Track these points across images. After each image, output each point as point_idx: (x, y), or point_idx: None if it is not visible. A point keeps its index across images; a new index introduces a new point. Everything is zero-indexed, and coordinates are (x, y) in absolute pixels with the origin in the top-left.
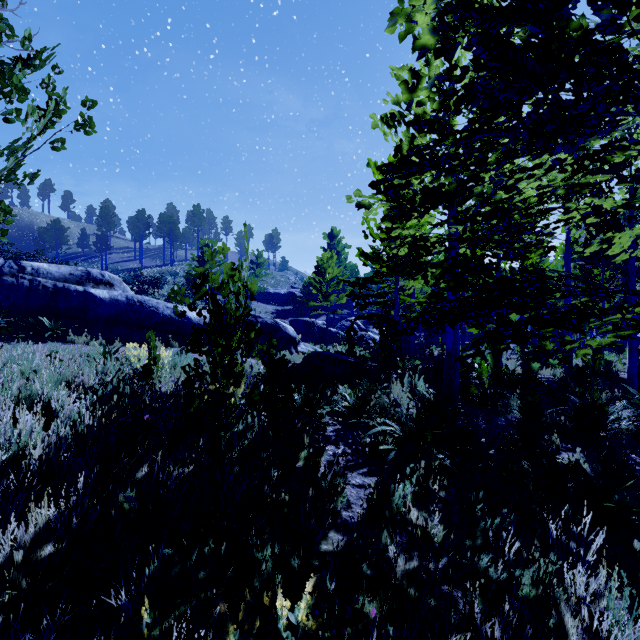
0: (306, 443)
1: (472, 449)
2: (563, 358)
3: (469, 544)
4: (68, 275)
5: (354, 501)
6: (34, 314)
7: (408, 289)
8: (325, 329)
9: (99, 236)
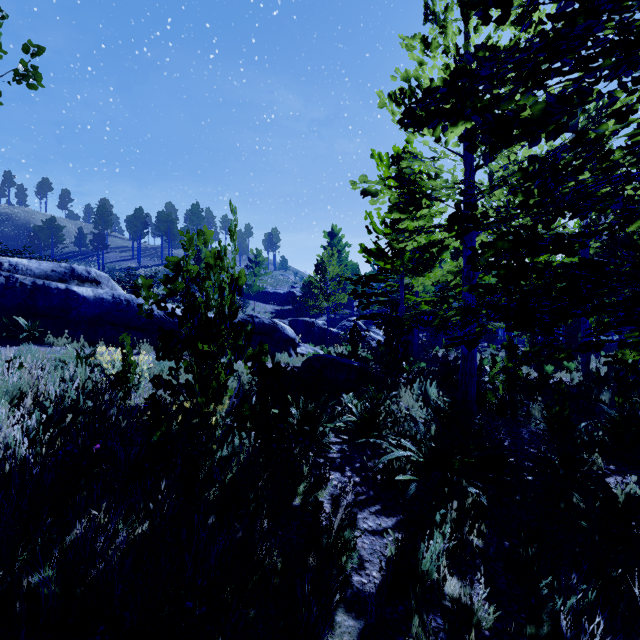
0: (305, 473)
1: (511, 480)
2: (639, 370)
3: (531, 632)
4: (50, 272)
5: (368, 557)
6: (10, 314)
7: (412, 288)
8: (325, 329)
9: (96, 235)
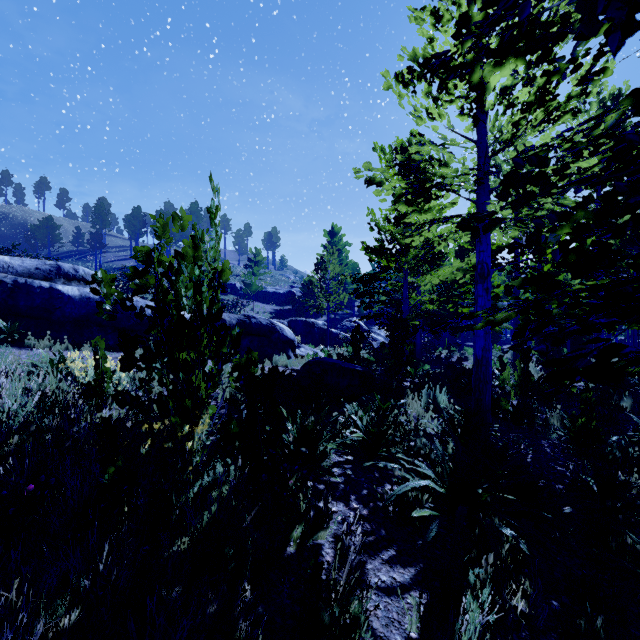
0: (302, 508)
1: (553, 518)
2: None
3: None
4: (34, 270)
5: (382, 631)
6: None
7: (414, 287)
8: (326, 330)
9: (93, 234)
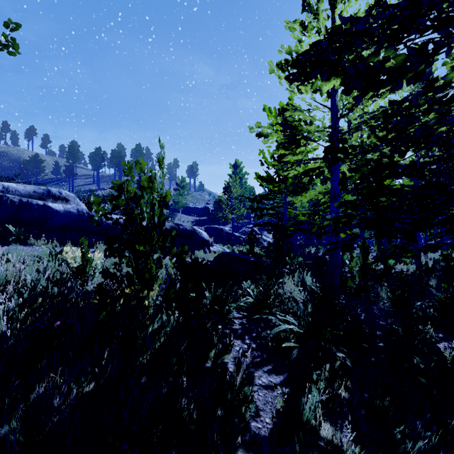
0: (215, 341)
1: (368, 347)
2: None
3: None
4: (32, 192)
5: (262, 407)
6: (3, 223)
7: (292, 204)
8: (231, 234)
9: (67, 166)
